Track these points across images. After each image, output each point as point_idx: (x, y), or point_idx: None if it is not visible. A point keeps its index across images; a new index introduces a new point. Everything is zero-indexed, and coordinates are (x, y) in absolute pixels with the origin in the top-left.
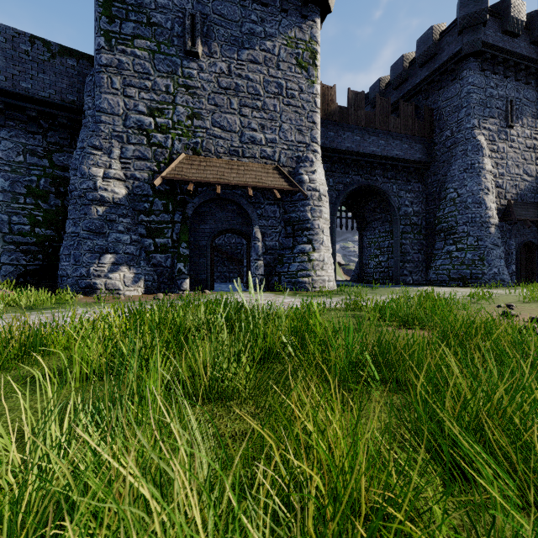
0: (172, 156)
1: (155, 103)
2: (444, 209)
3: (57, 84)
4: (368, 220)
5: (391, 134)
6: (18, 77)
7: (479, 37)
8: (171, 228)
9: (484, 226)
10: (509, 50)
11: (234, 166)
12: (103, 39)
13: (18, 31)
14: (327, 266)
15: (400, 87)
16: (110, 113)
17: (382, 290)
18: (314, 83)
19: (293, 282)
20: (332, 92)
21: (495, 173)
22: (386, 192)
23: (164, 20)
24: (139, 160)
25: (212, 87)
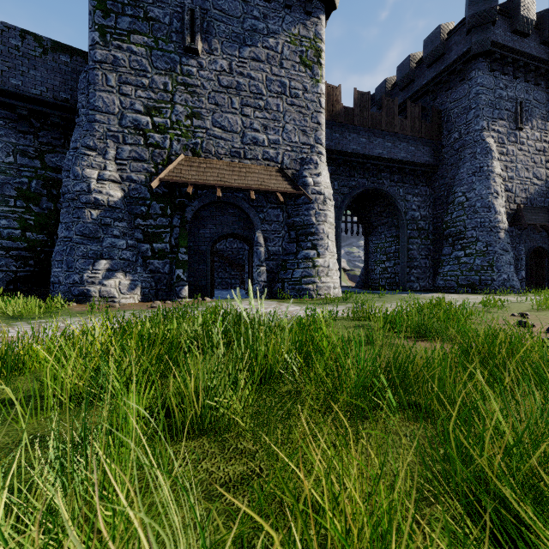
0: (171, 158)
1: (153, 102)
2: (452, 214)
3: (49, 81)
4: (374, 225)
5: (397, 136)
6: (8, 74)
7: (488, 36)
8: (169, 232)
9: (493, 231)
10: (519, 50)
11: (236, 167)
12: (98, 34)
13: (8, 25)
14: (332, 273)
15: (407, 88)
16: (105, 112)
17: (389, 297)
18: (319, 82)
19: (297, 289)
20: (337, 93)
21: (504, 177)
22: (392, 196)
23: (162, 15)
24: (136, 161)
25: (212, 86)
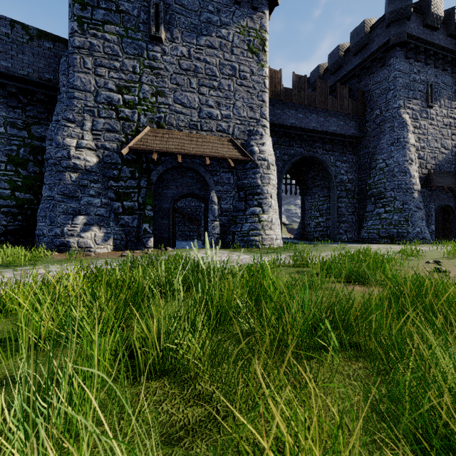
0: (138, 129)
1: (123, 82)
2: (374, 177)
3: (35, 64)
4: (309, 186)
5: (329, 113)
6: None
7: (404, 29)
8: (137, 192)
9: (409, 192)
10: (430, 41)
11: (194, 138)
12: (76, 24)
13: None
14: (275, 226)
15: (336, 73)
16: (82, 90)
17: (323, 247)
18: (264, 67)
19: (245, 240)
20: (279, 76)
21: (417, 146)
22: (325, 163)
23: (131, 8)
24: (109, 132)
25: (174, 69)
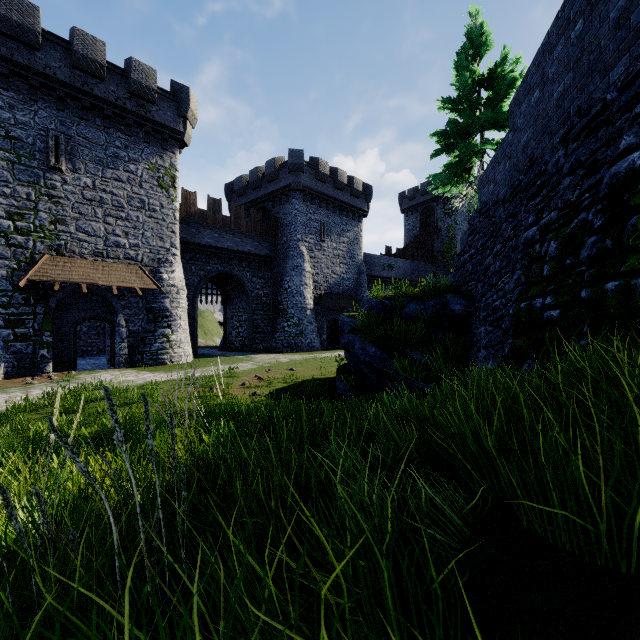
0: (34, 256)
1: (15, 208)
2: (282, 295)
3: None
4: (231, 297)
5: (244, 234)
6: None
7: (300, 180)
8: (32, 319)
9: (303, 310)
10: (320, 191)
11: (100, 266)
12: None
13: None
14: (184, 345)
15: (257, 190)
16: None
17: (226, 360)
18: (174, 201)
19: (154, 359)
20: (193, 197)
21: (313, 272)
22: (241, 279)
23: (25, 135)
24: None
25: (76, 198)
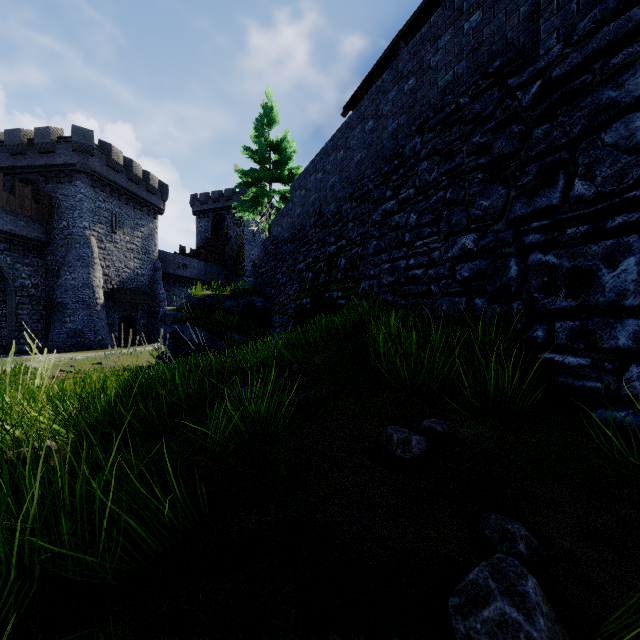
0: None
1: None
2: (61, 287)
3: None
4: None
5: (4, 209)
6: None
7: (89, 163)
8: None
9: (93, 305)
10: (113, 179)
11: None
12: None
13: None
14: None
15: (18, 157)
16: None
17: None
18: None
19: None
20: None
21: (103, 265)
22: None
23: None
24: None
25: None
